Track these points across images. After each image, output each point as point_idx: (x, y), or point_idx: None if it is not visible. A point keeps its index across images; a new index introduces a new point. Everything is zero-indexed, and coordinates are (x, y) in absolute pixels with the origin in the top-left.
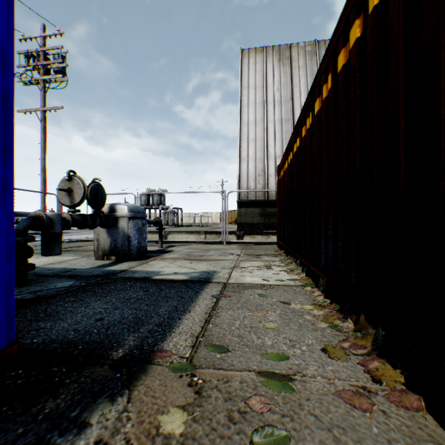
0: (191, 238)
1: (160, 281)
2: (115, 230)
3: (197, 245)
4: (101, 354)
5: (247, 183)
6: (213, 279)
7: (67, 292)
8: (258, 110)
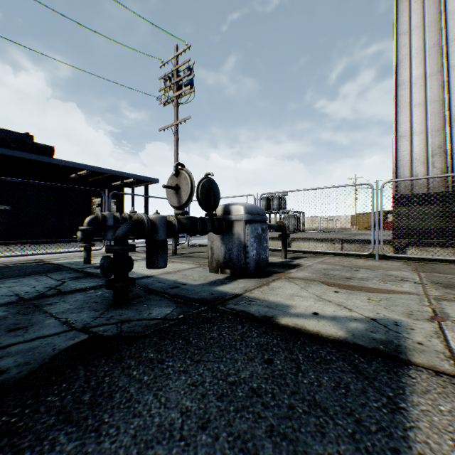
0: (321, 247)
1: (293, 333)
2: (230, 237)
3: (333, 258)
4: None
5: (410, 170)
6: (409, 351)
7: (153, 331)
8: (428, 59)
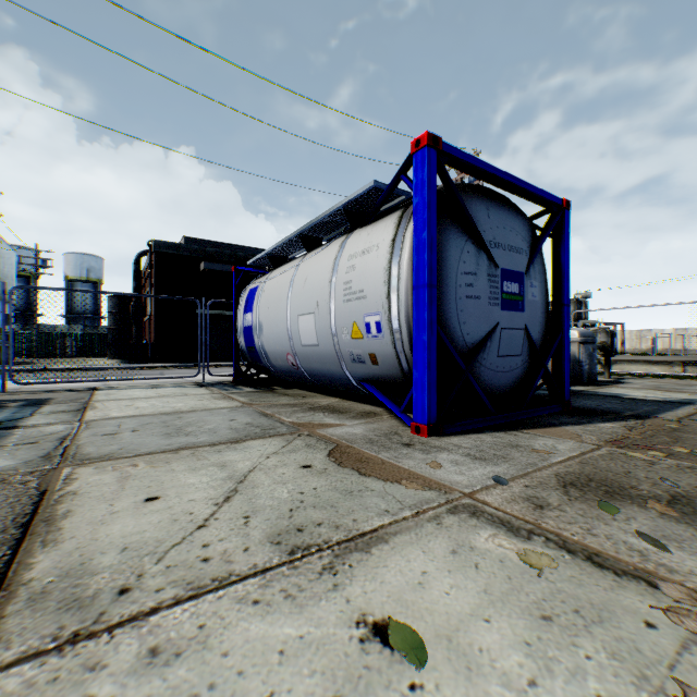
0: (653, 370)
1: (630, 398)
2: None
3: (667, 380)
4: (614, 413)
5: None
6: (696, 403)
7: None
8: None
